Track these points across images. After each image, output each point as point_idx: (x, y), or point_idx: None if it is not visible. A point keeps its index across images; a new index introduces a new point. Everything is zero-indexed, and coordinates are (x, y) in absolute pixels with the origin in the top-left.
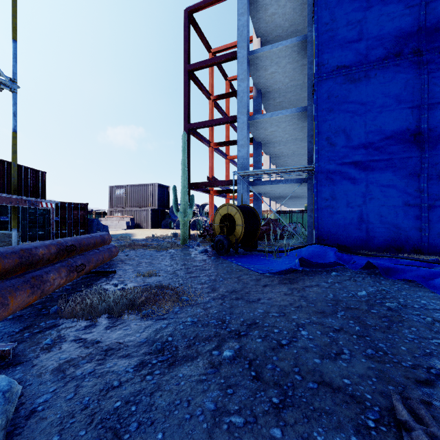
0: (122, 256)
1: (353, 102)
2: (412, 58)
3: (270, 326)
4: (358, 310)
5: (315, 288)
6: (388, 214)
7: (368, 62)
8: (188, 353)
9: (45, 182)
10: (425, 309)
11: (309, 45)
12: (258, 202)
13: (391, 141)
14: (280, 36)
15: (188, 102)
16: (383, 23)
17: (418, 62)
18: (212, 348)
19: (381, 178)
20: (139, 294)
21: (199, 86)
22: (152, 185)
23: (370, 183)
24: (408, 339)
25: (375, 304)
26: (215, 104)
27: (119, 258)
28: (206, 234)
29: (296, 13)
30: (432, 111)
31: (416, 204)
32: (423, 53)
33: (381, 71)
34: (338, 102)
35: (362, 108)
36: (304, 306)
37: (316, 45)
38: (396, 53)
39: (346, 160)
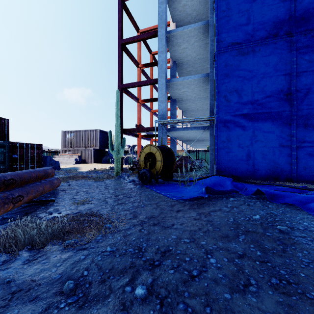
0: (64, 186)
1: (243, 70)
2: (285, 38)
3: (182, 254)
4: (256, 233)
5: (219, 212)
6: (268, 152)
7: (254, 41)
8: (100, 290)
9: (8, 127)
10: (309, 231)
11: (211, 28)
12: (173, 144)
13: (270, 99)
14: (189, 22)
15: (121, 68)
16: (264, 12)
17: (289, 41)
18: (126, 282)
19: (263, 126)
20: (68, 222)
21: (130, 56)
22: (95, 130)
23: (256, 129)
24: (303, 263)
25: (268, 227)
26: (142, 71)
27: (62, 188)
28: (135, 168)
29: (201, 5)
30: (299, 78)
31: (288, 145)
32: (293, 35)
33: (263, 47)
34: (232, 69)
35: (250, 75)
36: (211, 230)
37: (216, 26)
38: (274, 34)
39: (238, 112)
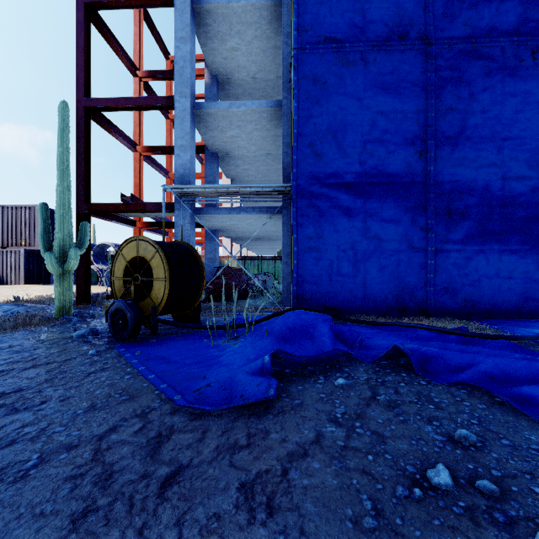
0: None
1: (346, 95)
2: (417, 46)
3: None
4: None
5: (317, 462)
6: (389, 260)
7: (365, 40)
8: None
9: None
10: None
11: (284, 9)
12: (212, 243)
13: (393, 157)
14: None
15: (85, 61)
16: None
17: (424, 53)
18: None
19: (382, 209)
20: None
21: (113, 44)
22: (28, 208)
23: (368, 215)
24: None
25: None
26: (146, 87)
27: None
28: None
29: None
30: (439, 123)
31: (422, 247)
32: (430, 43)
33: (382, 56)
34: (326, 91)
35: (358, 106)
36: None
37: None
38: (399, 35)
39: (337, 180)
